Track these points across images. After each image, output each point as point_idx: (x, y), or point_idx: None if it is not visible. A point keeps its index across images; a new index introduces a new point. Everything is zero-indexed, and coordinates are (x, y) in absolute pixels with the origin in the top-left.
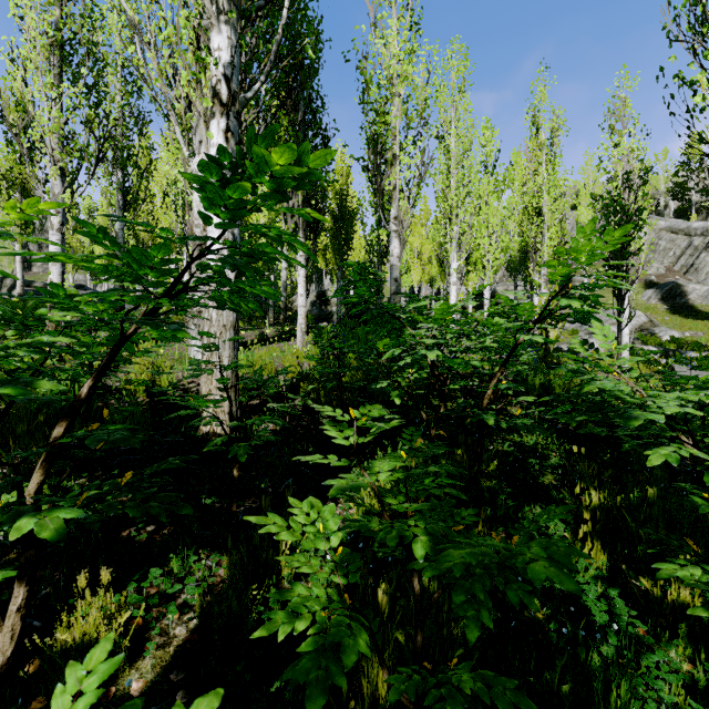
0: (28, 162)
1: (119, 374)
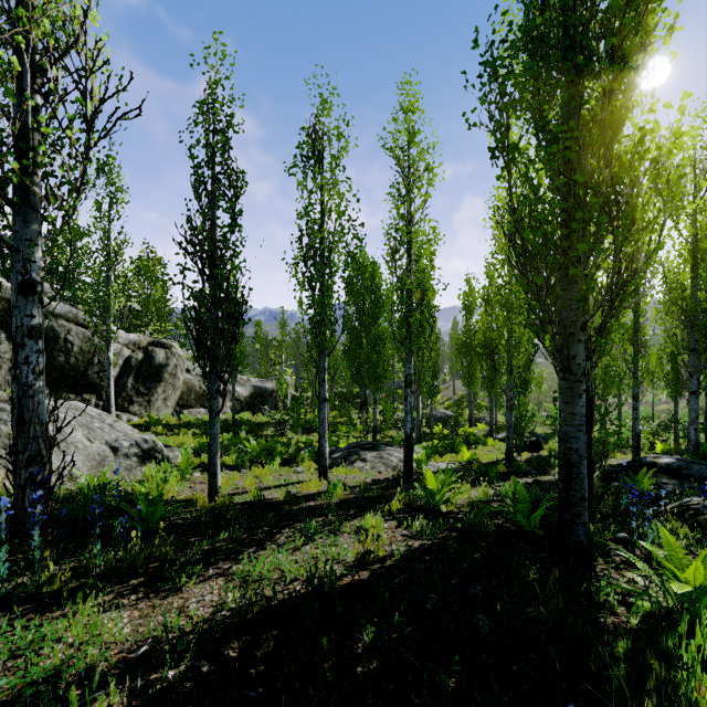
0: None
1: None
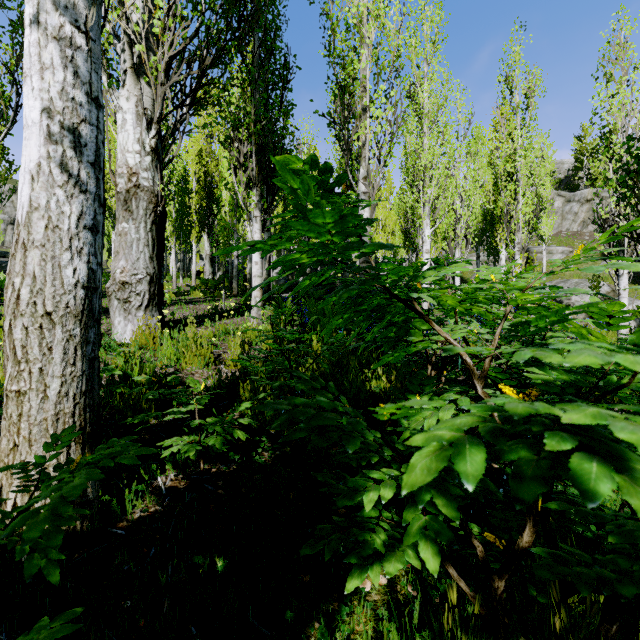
0: None
1: None
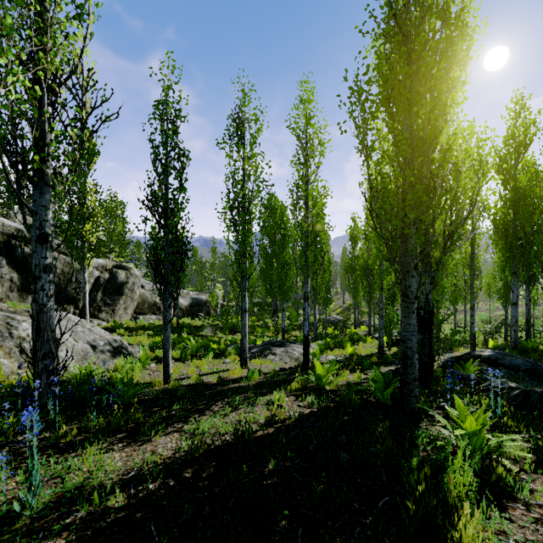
0: None
1: None
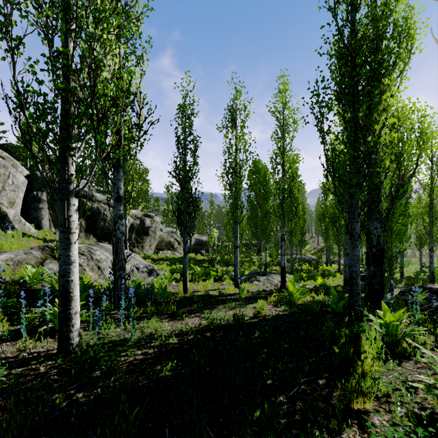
0: None
1: None
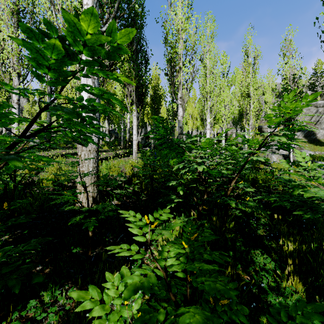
0: (1, 70)
1: (41, 174)
